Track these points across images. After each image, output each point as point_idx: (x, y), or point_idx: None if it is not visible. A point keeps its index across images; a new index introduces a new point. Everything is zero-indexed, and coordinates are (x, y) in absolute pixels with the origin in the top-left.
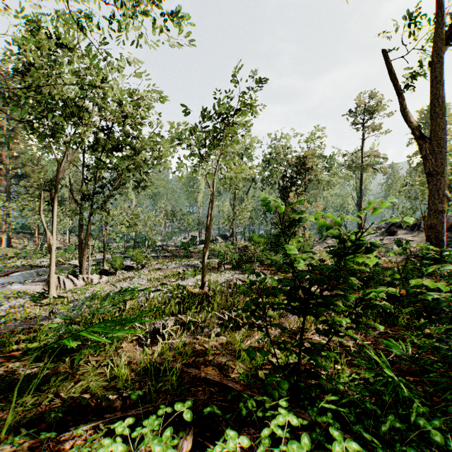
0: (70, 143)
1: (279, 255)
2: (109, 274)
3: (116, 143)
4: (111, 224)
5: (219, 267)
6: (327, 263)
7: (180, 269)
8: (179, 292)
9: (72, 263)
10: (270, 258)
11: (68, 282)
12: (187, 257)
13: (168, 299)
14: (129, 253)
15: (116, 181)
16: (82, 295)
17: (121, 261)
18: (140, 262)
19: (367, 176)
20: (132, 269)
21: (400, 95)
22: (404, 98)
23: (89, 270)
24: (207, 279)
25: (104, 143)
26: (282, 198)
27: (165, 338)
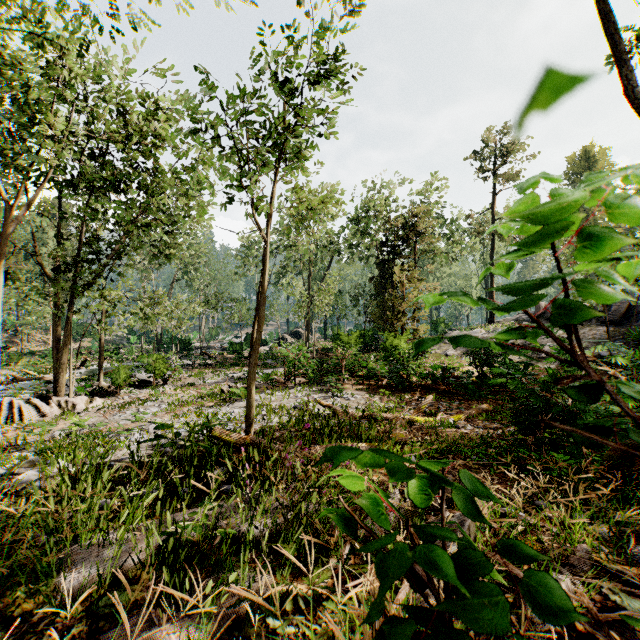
0: (22, 168)
1: (380, 361)
2: (108, 394)
3: (116, 179)
4: (111, 314)
5: (288, 381)
6: (452, 372)
7: (225, 385)
8: (193, 444)
9: (49, 377)
10: (365, 367)
11: (29, 410)
12: (238, 365)
13: (164, 464)
14: (142, 361)
15: (118, 244)
16: (49, 434)
17: (128, 373)
18: (161, 374)
19: (499, 248)
20: (147, 385)
21: (621, 62)
22: (629, 66)
23: (70, 388)
24: (266, 401)
25: (91, 175)
26: (381, 276)
27: (92, 637)
